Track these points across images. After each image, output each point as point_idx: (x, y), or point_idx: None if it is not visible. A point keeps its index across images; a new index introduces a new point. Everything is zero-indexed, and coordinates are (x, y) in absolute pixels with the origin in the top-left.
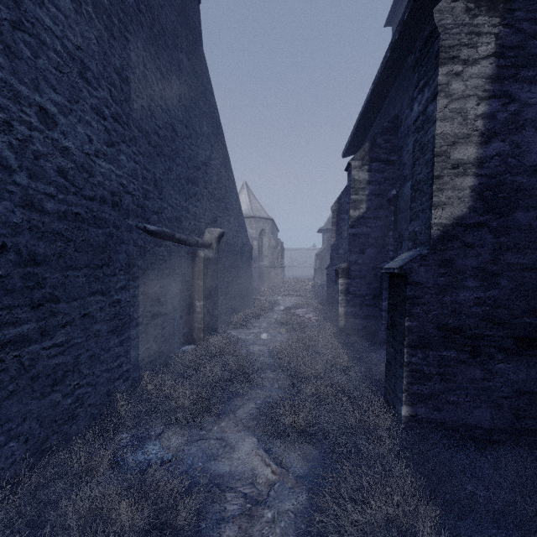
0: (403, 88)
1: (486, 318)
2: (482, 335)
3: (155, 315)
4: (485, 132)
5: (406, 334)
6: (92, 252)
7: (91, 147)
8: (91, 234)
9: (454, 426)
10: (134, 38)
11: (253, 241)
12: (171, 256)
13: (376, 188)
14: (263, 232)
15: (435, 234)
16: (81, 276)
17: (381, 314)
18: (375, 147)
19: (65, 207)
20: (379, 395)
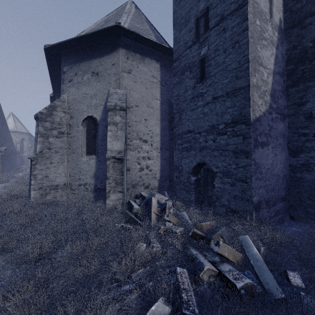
0: None
1: None
2: None
3: None
4: None
5: None
6: None
7: None
8: None
9: None
10: None
11: (17, 144)
12: None
13: None
14: (23, 139)
15: None
16: None
17: None
18: None
19: None
20: None
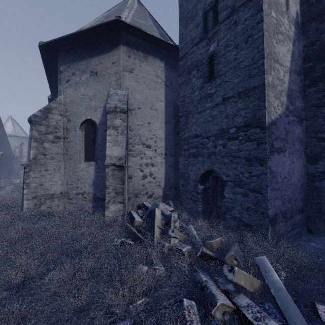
0: None
1: None
2: None
3: None
4: None
5: None
6: None
7: None
8: None
9: None
10: None
11: (16, 149)
12: None
13: None
14: (23, 144)
15: None
16: None
17: None
18: None
19: None
20: None
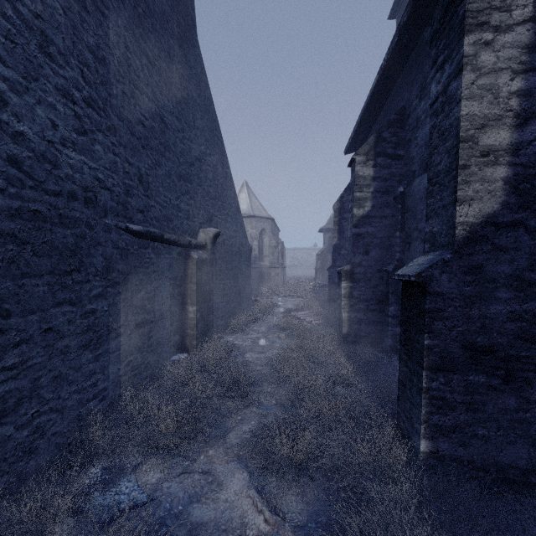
0: (411, 77)
1: (522, 336)
2: (518, 356)
3: (140, 323)
4: (521, 112)
5: (425, 354)
6: (58, 255)
7: (56, 134)
8: (55, 235)
9: (483, 465)
10: (113, 15)
11: (253, 241)
12: (160, 258)
13: (381, 185)
14: (263, 232)
15: (461, 235)
16: (42, 284)
17: (387, 320)
18: (381, 141)
19: (19, 203)
20: (390, 420)
